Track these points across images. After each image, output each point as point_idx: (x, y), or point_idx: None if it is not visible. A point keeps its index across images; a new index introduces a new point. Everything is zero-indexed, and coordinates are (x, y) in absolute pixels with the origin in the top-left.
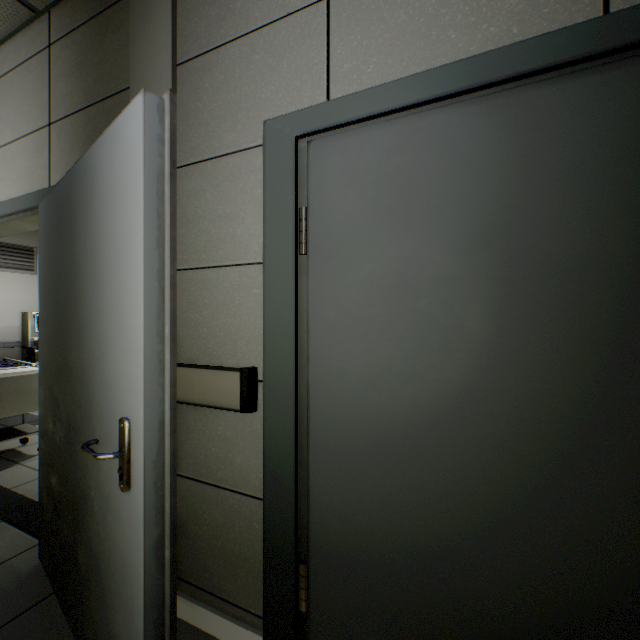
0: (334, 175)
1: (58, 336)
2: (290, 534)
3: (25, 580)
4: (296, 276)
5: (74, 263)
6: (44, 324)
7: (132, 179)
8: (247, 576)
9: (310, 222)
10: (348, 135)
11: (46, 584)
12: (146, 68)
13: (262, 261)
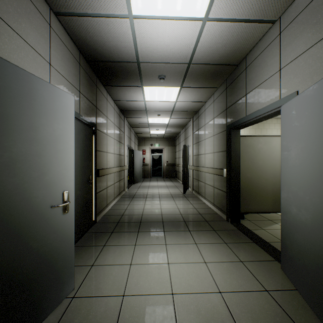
0: None
1: None
2: None
3: None
4: None
5: None
6: None
7: (69, 117)
8: None
9: None
10: None
11: None
12: None
13: None
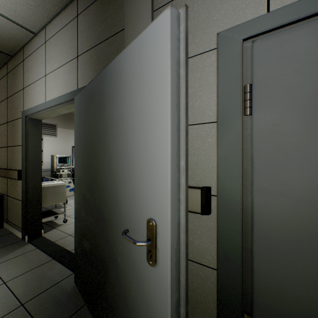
0: (274, 60)
1: (89, 166)
2: (238, 294)
3: (69, 295)
4: (242, 129)
5: (102, 125)
6: (78, 160)
7: (158, 66)
8: (202, 314)
9: (254, 93)
10: (287, 32)
11: (80, 299)
12: (135, 16)
13: (214, 121)
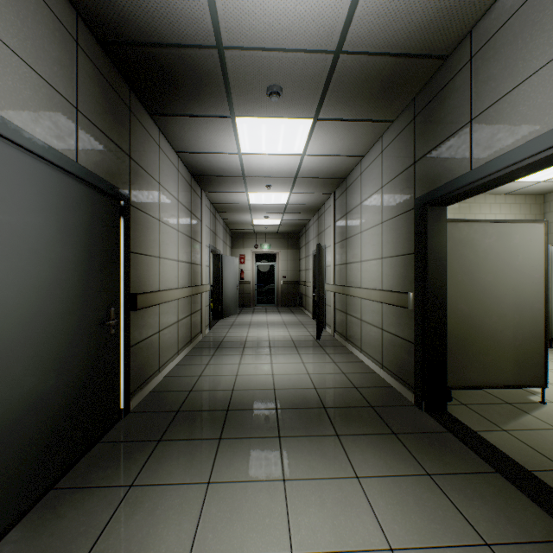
0: None
1: None
2: None
3: None
4: None
5: None
6: None
7: None
8: None
9: None
10: None
11: None
12: None
13: None
